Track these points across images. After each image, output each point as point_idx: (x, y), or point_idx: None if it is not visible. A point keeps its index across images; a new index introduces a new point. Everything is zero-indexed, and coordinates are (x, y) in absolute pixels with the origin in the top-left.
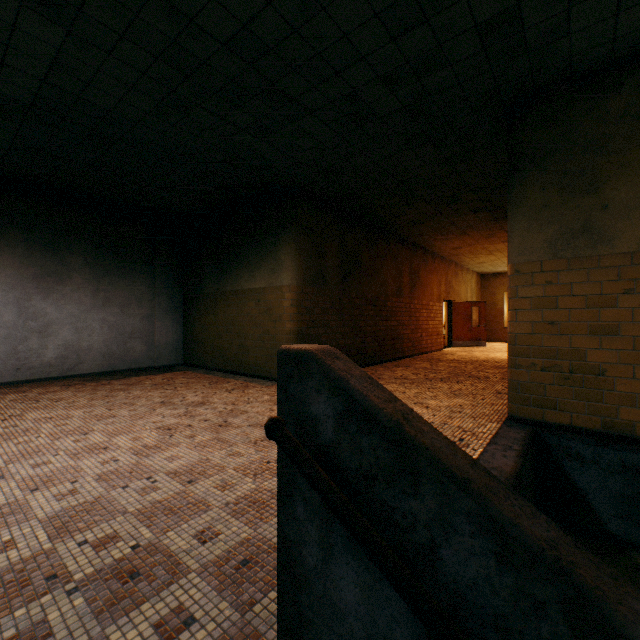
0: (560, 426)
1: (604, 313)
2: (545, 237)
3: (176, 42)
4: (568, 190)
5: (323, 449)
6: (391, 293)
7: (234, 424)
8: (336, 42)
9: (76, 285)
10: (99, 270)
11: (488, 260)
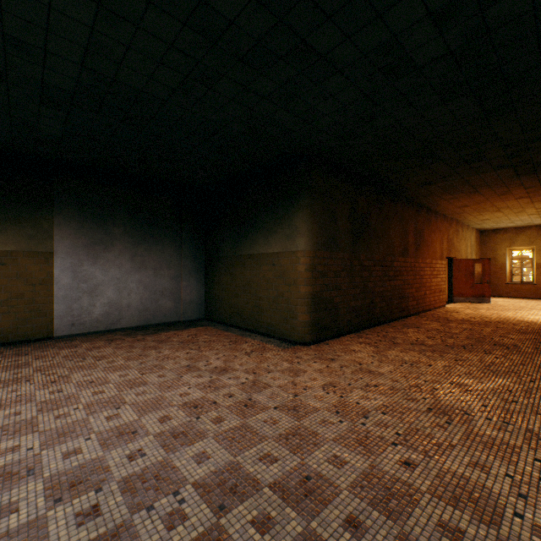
0: None
1: None
2: None
3: (203, 1)
4: None
5: None
6: (397, 253)
7: (259, 404)
8: None
9: (118, 251)
10: (136, 238)
11: (492, 217)
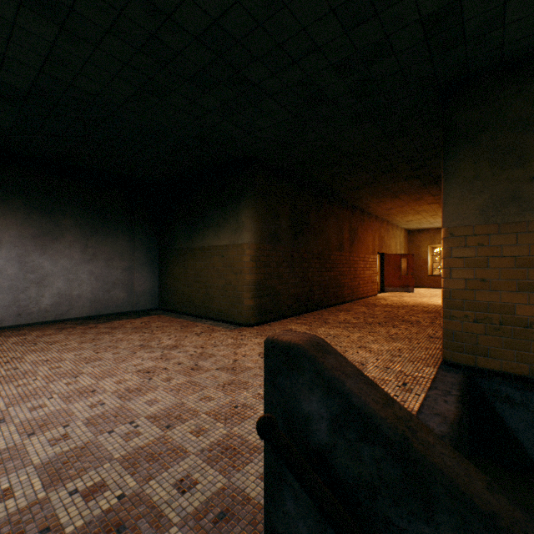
0: (491, 371)
1: (532, 272)
2: (477, 204)
3: (155, 36)
4: (498, 163)
5: (316, 449)
6: (334, 248)
7: (204, 367)
8: (295, 35)
9: (68, 243)
10: (87, 230)
11: (415, 219)
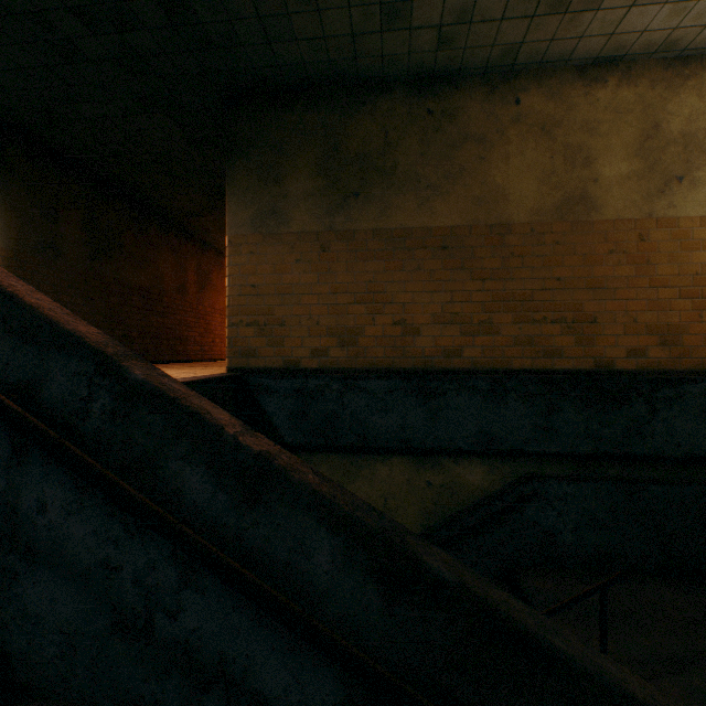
0: (259, 370)
1: (285, 278)
2: (250, 215)
3: None
4: (264, 179)
5: None
6: (171, 288)
7: None
8: None
9: None
10: None
11: None
